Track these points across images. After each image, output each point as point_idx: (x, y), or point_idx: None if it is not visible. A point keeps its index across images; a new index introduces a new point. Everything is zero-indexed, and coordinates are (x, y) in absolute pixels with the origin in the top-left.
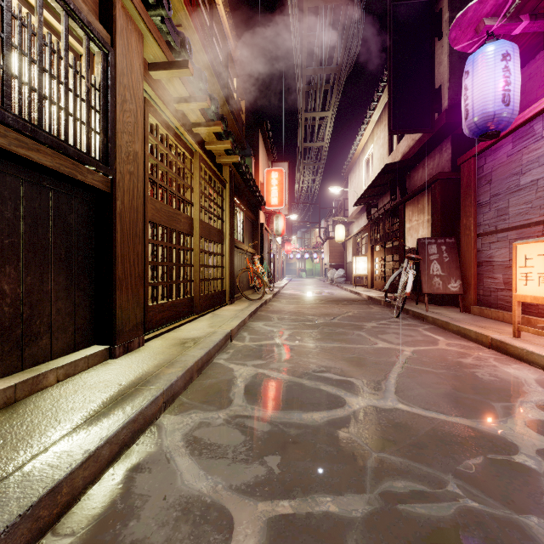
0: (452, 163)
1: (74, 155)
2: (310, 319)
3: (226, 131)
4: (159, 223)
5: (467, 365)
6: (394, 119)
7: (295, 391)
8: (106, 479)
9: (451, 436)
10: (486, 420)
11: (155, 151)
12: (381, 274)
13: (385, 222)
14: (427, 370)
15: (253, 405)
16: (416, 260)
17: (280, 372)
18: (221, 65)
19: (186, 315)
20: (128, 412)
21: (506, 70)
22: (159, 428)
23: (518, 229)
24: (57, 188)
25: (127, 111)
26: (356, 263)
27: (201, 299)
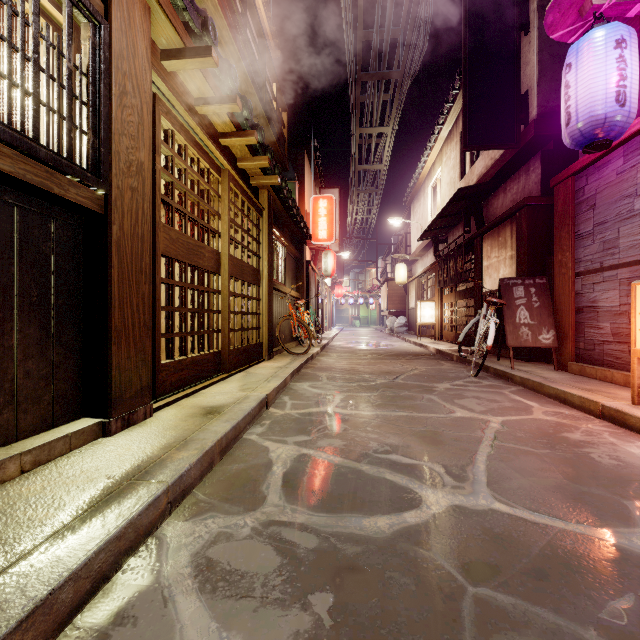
0: (542, 186)
1: (47, 160)
2: (367, 378)
3: (263, 144)
4: (175, 258)
5: (577, 443)
6: (470, 132)
7: (351, 482)
8: (65, 639)
9: (579, 557)
10: (622, 529)
11: (170, 165)
12: (451, 323)
13: (457, 259)
14: (524, 449)
15: (294, 505)
16: (499, 305)
17: (330, 453)
18: (257, 64)
19: (212, 375)
20: (110, 525)
21: (621, 61)
22: (158, 544)
23: (631, 266)
24: (25, 205)
25: (127, 107)
26: (421, 310)
27: (231, 354)
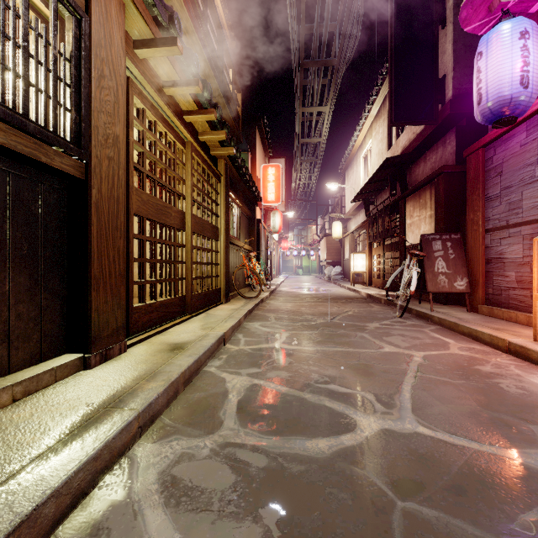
0: (457, 156)
1: (35, 133)
2: (309, 318)
3: (220, 121)
4: (146, 217)
5: (488, 375)
6: (396, 110)
7: (296, 408)
8: None
9: (492, 475)
10: (529, 450)
11: (142, 138)
12: (379, 272)
13: (384, 218)
14: (443, 380)
15: (247, 429)
16: (420, 257)
17: (278, 383)
18: (216, 53)
19: (177, 316)
20: (88, 448)
21: (524, 50)
22: (130, 463)
23: (533, 224)
24: (17, 171)
25: (105, 88)
26: (354, 260)
27: (194, 298)
